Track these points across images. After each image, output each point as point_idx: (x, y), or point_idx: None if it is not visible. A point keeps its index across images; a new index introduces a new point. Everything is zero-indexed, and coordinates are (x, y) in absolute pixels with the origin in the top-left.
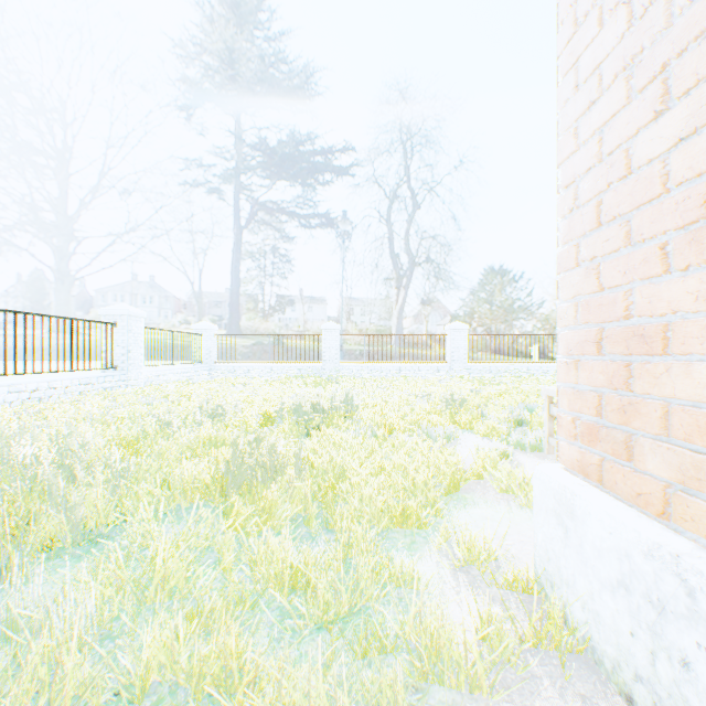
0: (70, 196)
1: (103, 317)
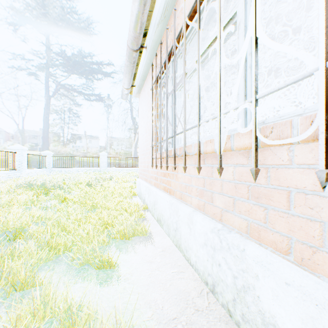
0: None
1: (10, 149)
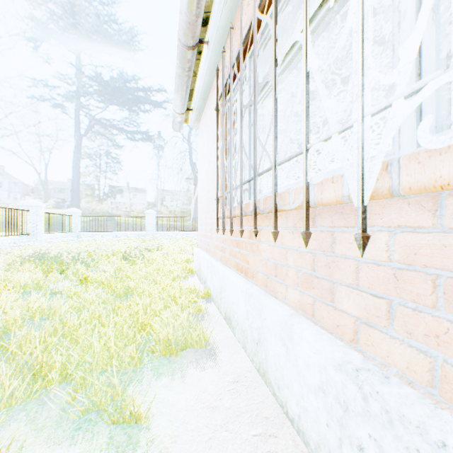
0: None
1: (20, 206)
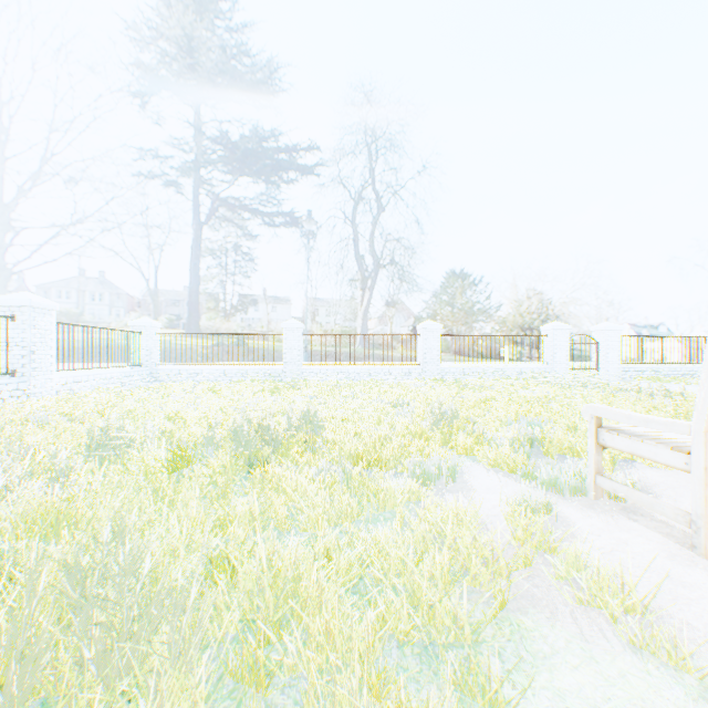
0: None
1: None
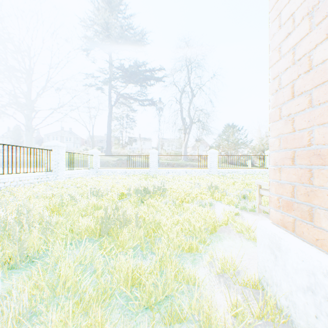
0: (32, 91)
1: (45, 147)
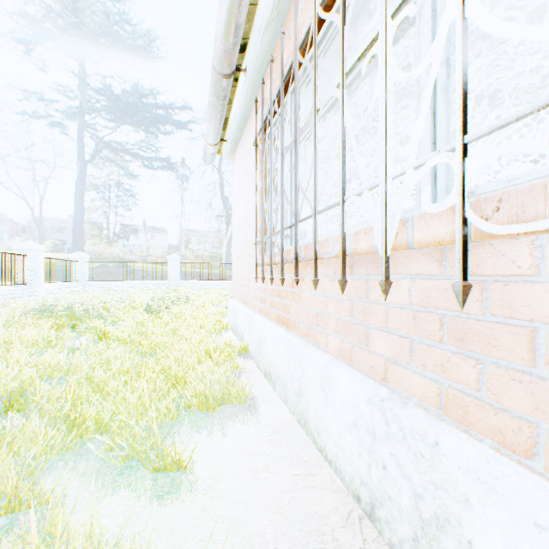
0: None
1: (15, 250)
